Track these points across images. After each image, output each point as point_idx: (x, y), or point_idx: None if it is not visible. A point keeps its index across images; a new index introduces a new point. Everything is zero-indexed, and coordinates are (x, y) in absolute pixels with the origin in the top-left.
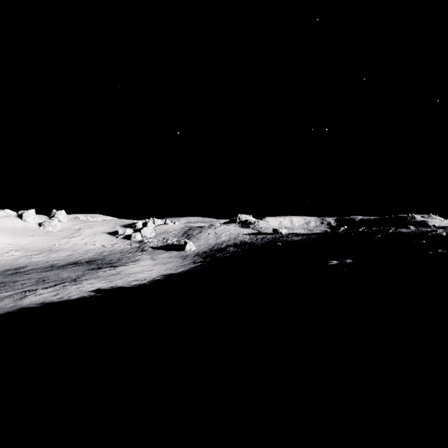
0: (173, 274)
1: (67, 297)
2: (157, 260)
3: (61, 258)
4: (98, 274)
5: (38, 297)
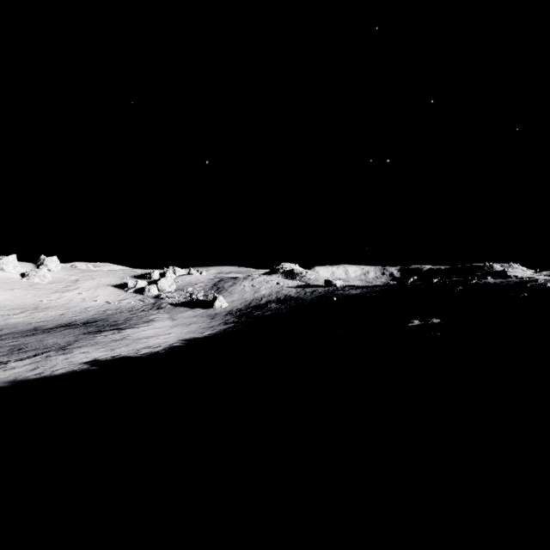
0: (197, 338)
1: (49, 372)
2: (177, 321)
3: (49, 319)
4: (96, 339)
5: (9, 373)
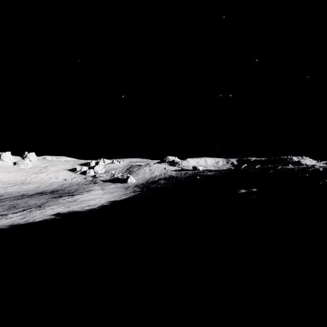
0: (117, 200)
1: (32, 220)
2: (105, 190)
3: (30, 189)
4: (58, 201)
5: (8, 220)
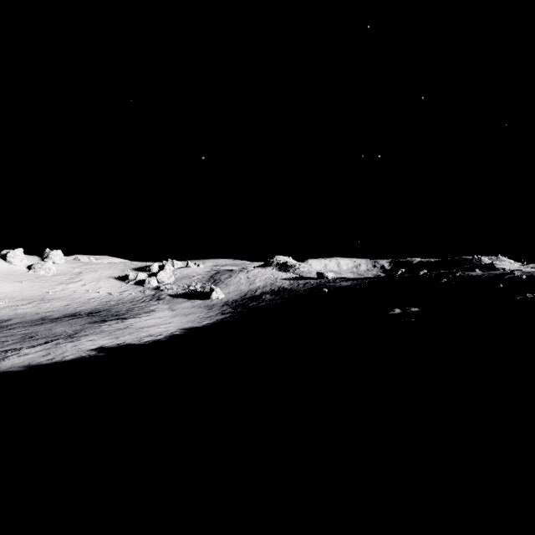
0: (196, 327)
1: (60, 358)
2: (176, 311)
3: (55, 309)
4: (101, 328)
5: (23, 359)
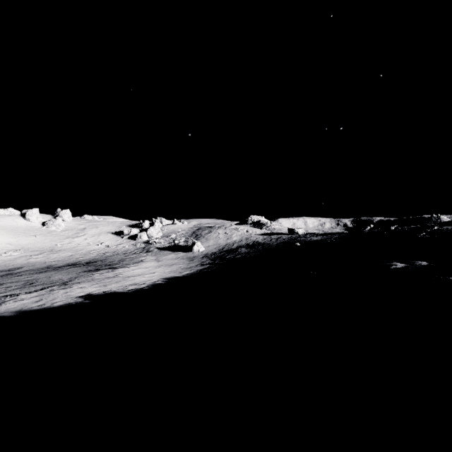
0: (176, 277)
1: (49, 304)
2: (161, 262)
3: (61, 259)
4: (93, 276)
5: (17, 304)
